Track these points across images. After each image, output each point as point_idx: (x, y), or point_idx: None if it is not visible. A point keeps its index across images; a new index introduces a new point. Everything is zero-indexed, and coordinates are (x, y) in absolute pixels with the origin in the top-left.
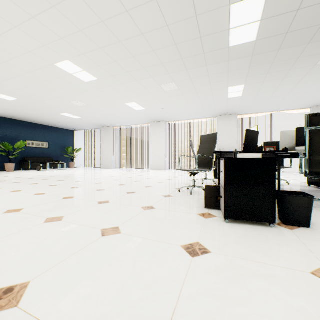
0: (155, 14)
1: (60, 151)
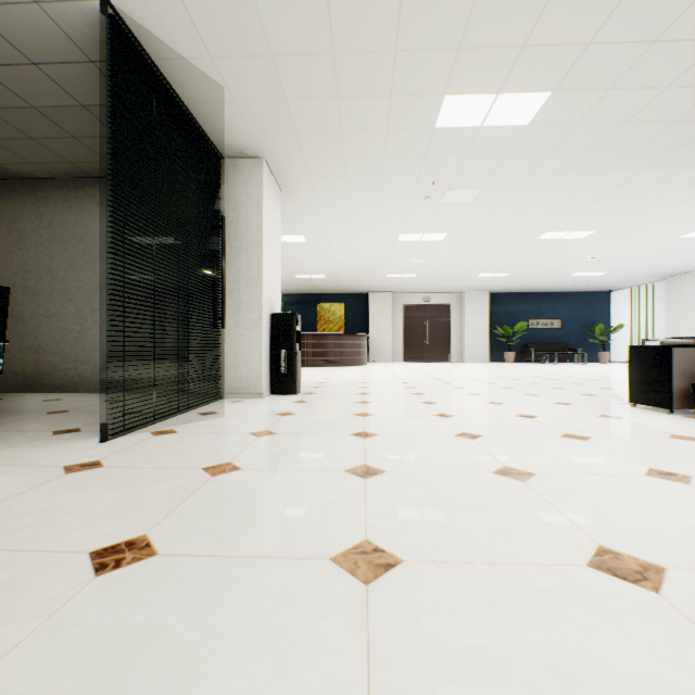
0: (618, 174)
1: (581, 332)
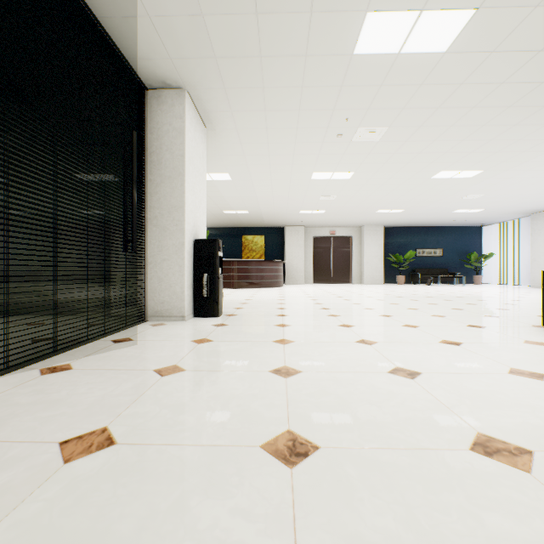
0: (518, 111)
1: (458, 259)
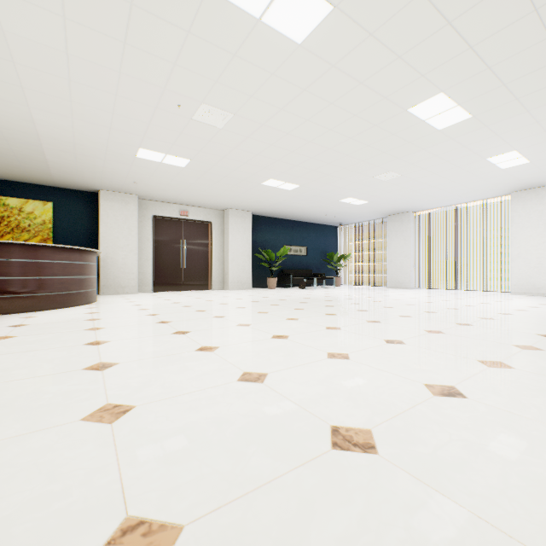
0: None
1: (320, 259)
